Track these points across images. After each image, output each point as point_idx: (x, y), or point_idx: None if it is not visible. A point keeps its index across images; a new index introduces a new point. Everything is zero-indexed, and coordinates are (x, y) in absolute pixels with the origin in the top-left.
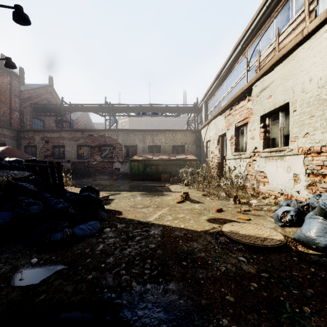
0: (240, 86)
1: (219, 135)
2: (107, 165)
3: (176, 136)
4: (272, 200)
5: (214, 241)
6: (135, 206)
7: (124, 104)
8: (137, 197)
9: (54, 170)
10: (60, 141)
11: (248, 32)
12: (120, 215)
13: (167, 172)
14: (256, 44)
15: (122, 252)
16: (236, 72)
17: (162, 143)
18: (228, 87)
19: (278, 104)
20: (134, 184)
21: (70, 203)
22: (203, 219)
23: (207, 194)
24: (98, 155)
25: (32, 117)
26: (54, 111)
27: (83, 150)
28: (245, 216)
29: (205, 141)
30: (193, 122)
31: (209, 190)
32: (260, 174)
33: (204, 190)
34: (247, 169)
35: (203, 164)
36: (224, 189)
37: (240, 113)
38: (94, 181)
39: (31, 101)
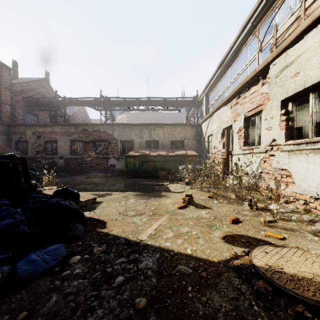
0: (249, 71)
1: (224, 128)
2: (101, 162)
3: (175, 131)
4: (300, 205)
5: (246, 290)
6: (125, 212)
7: (120, 97)
8: (130, 199)
9: (18, 168)
10: (53, 136)
11: (260, 5)
12: (102, 228)
13: (165, 169)
14: (271, 18)
15: (85, 319)
16: (244, 56)
17: (160, 138)
18: (234, 75)
19: (309, 82)
20: (129, 182)
21: (32, 213)
22: (216, 237)
23: (213, 196)
24: (93, 151)
25: (25, 111)
26: (48, 105)
27: (76, 146)
28: (273, 231)
29: (207, 136)
30: (192, 117)
31: (215, 190)
32: (281, 172)
33: (209, 191)
34: (261, 166)
35: (204, 160)
36: (234, 190)
37: (252, 100)
38: (86, 179)
39: (24, 95)
